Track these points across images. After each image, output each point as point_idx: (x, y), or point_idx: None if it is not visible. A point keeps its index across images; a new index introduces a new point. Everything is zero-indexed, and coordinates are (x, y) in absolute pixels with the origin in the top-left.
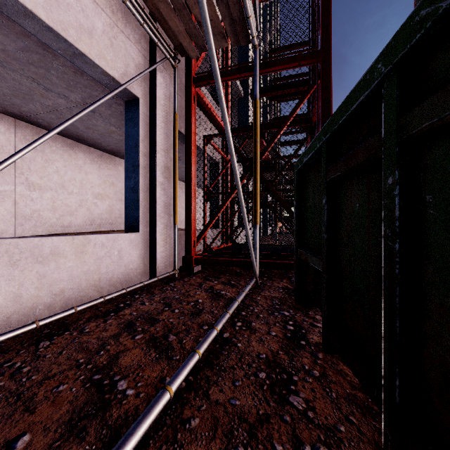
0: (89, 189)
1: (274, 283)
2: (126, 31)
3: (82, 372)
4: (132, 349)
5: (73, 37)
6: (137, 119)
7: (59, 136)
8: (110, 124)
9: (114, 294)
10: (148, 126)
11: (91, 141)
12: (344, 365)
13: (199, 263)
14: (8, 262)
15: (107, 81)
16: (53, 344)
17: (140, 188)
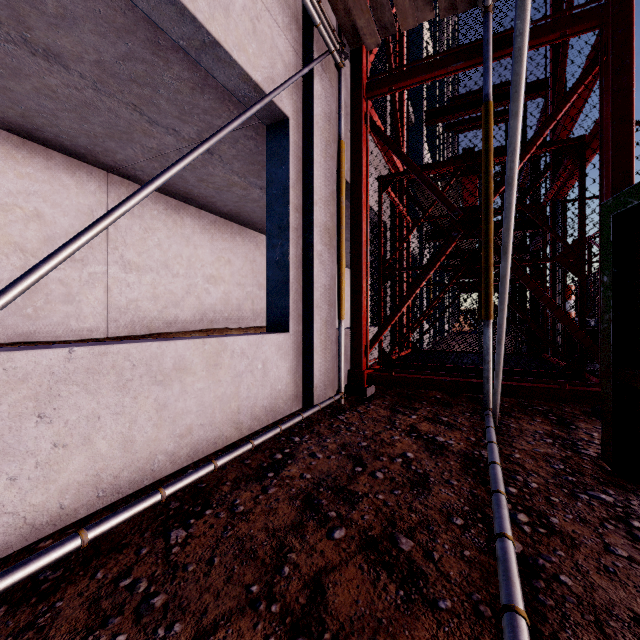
0: (199, 269)
1: (522, 423)
2: (272, 9)
3: (266, 624)
4: (341, 566)
5: (204, 14)
6: (285, 153)
7: (161, 194)
8: (232, 171)
9: (265, 437)
10: (300, 163)
11: (202, 201)
12: None
13: (374, 382)
14: (116, 384)
15: (245, 91)
16: (192, 538)
17: (290, 262)
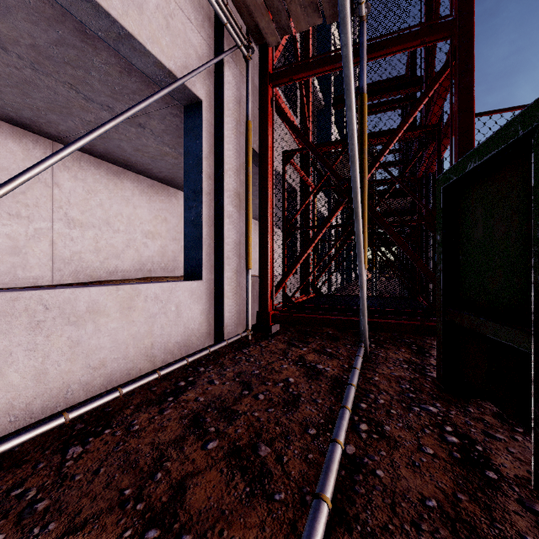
0: (138, 226)
1: (389, 352)
2: (185, 9)
3: (129, 519)
4: (205, 470)
5: (117, 10)
6: (199, 129)
7: (103, 161)
8: (163, 143)
9: (171, 368)
10: (213, 138)
11: (140, 167)
12: None
13: (278, 321)
14: (28, 324)
15: (161, 76)
16: (86, 453)
17: (203, 221)
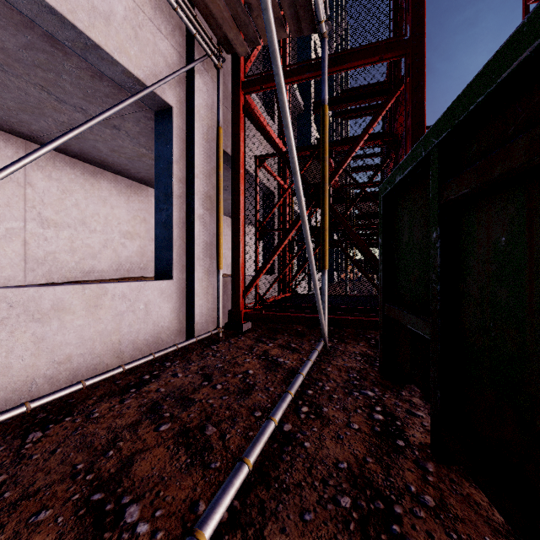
0: (116, 226)
1: (348, 346)
2: (155, 19)
3: (78, 487)
4: (154, 447)
5: (83, 22)
6: (170, 135)
7: (79, 161)
8: (140, 144)
9: (137, 362)
10: (184, 143)
11: (117, 167)
12: (472, 487)
13: (249, 319)
14: None
15: (130, 84)
16: (45, 437)
17: (173, 223)
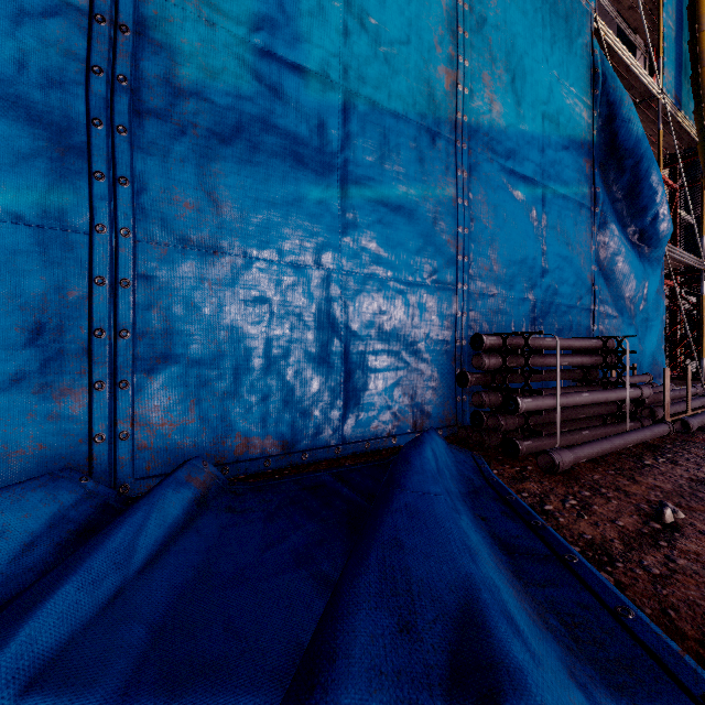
0: None
1: None
2: None
3: None
4: None
5: None
6: None
7: None
8: None
9: None
10: None
11: None
12: None
13: None
14: None
15: None
16: None
17: None
